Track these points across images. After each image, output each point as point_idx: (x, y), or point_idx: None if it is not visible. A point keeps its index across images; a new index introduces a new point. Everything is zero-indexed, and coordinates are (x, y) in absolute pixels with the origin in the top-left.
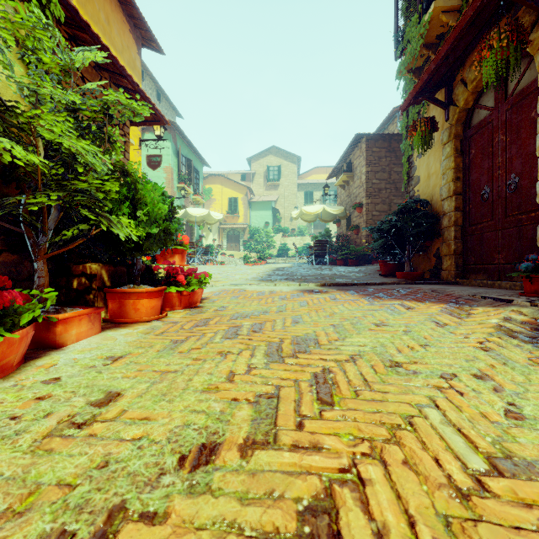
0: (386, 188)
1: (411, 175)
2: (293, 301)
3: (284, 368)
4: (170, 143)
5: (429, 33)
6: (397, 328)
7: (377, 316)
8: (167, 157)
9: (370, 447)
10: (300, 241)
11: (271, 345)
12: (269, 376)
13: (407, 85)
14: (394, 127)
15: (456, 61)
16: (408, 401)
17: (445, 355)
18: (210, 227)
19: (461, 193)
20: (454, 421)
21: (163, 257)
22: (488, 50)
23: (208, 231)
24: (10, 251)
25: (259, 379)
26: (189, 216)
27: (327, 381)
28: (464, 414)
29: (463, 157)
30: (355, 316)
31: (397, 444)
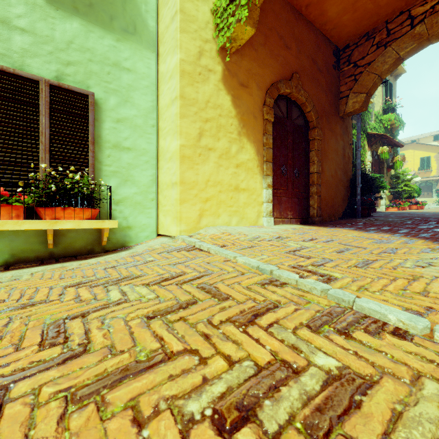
0: None
1: None
2: None
3: None
4: None
5: None
6: None
7: None
8: None
9: None
10: None
11: None
12: None
13: None
14: None
15: None
16: None
17: None
18: None
19: None
20: None
21: (408, 200)
22: None
23: None
24: (393, 199)
25: None
26: None
27: None
28: None
29: None
30: None
31: None
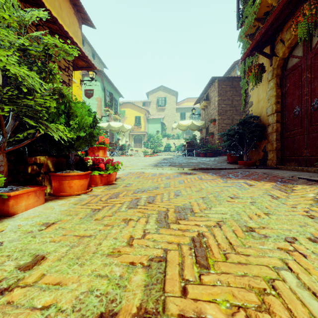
0: (230, 109)
1: (247, 101)
2: (174, 180)
3: (169, 233)
4: (100, 83)
5: (259, 11)
6: (246, 199)
7: (231, 191)
8: (98, 91)
9: (245, 317)
10: (177, 142)
11: (160, 213)
12: (159, 240)
13: (244, 45)
14: (234, 73)
15: (278, 28)
16: (266, 263)
17: (283, 222)
18: (124, 134)
19: (280, 111)
20: (307, 284)
21: (92, 151)
22: (302, 17)
23: (123, 136)
24: None
25: (152, 243)
26: (111, 127)
27: (202, 244)
28: (313, 277)
29: (281, 89)
30: (216, 191)
31: (268, 312)
